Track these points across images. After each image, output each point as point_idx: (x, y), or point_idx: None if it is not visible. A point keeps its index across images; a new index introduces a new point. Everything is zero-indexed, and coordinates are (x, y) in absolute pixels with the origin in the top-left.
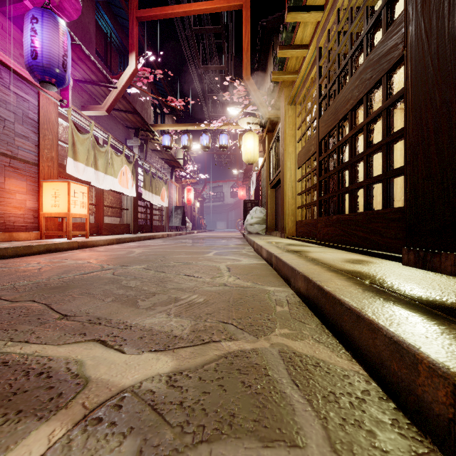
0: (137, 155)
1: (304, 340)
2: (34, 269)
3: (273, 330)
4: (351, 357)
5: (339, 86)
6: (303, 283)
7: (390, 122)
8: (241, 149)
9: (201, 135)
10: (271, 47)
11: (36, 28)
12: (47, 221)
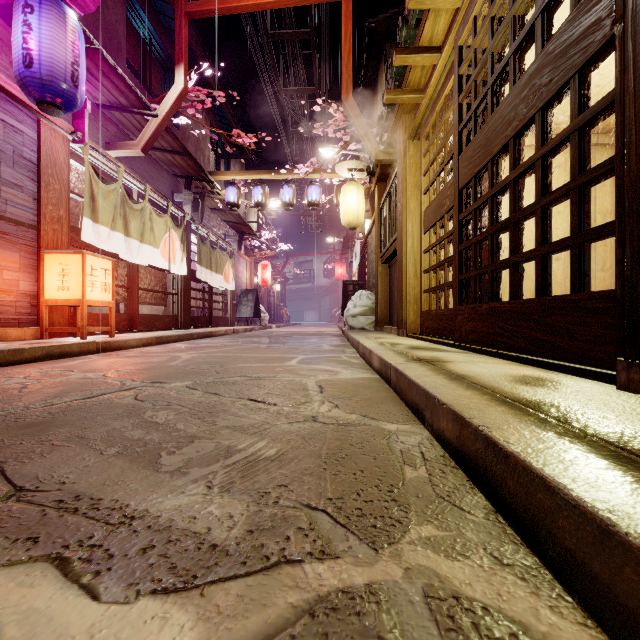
0: (189, 216)
1: (471, 559)
2: (13, 389)
3: (406, 530)
4: (582, 613)
5: (492, 102)
6: (450, 423)
7: (584, 151)
8: (339, 207)
9: (282, 187)
10: (383, 59)
11: (31, 20)
12: (52, 311)
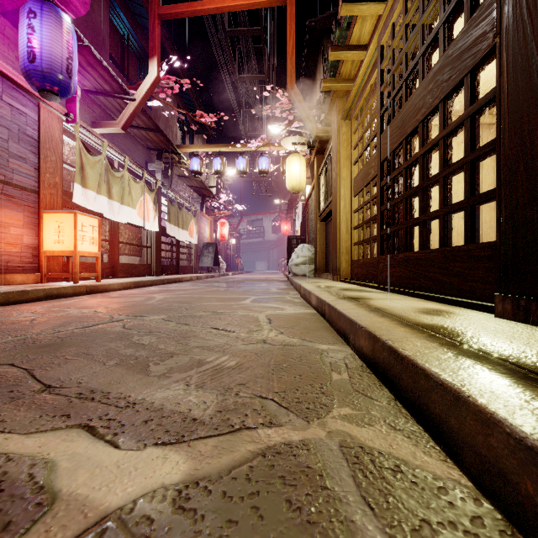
0: (160, 182)
1: (374, 427)
2: (25, 321)
3: (330, 410)
4: (445, 455)
5: (407, 92)
6: (366, 341)
7: (475, 133)
8: (284, 174)
9: (237, 158)
10: (321, 52)
11: (34, 24)
12: (49, 260)
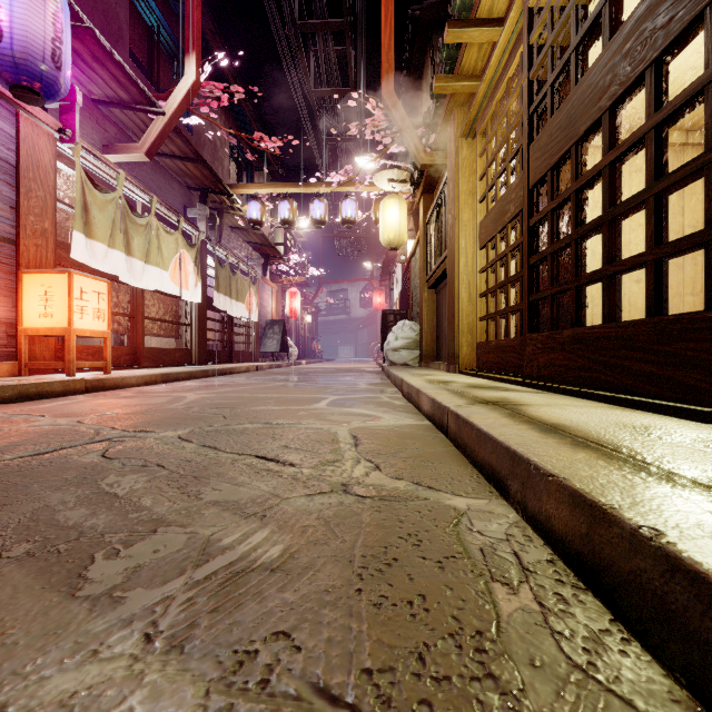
0: (205, 234)
1: None
2: None
3: None
4: None
5: (577, 70)
6: (564, 509)
7: None
8: (377, 225)
9: (312, 202)
10: (429, 53)
11: None
12: (34, 342)
